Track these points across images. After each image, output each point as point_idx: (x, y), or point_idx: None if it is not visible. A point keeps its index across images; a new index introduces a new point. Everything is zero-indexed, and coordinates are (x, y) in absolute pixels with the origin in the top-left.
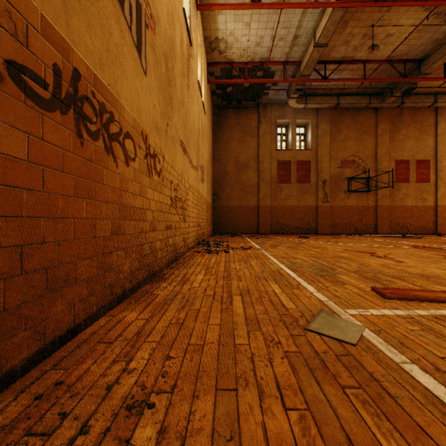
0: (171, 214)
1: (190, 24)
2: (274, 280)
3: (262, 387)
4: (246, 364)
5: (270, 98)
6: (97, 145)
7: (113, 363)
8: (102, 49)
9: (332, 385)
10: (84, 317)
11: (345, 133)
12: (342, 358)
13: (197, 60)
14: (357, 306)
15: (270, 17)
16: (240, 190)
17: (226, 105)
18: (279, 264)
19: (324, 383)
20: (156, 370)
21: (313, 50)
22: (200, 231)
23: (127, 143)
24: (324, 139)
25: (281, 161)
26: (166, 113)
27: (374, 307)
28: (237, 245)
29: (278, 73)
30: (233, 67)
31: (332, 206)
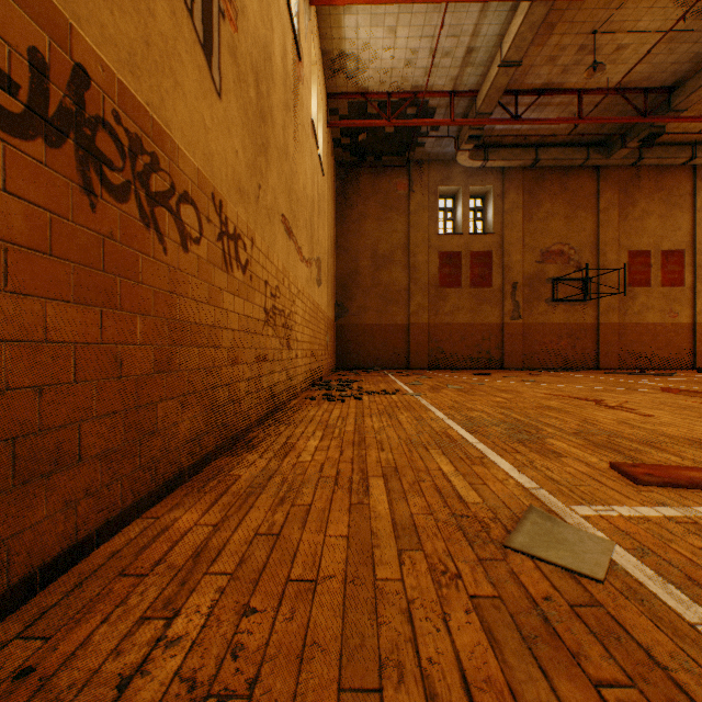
0: (266, 336)
1: (299, 26)
2: (440, 449)
3: (432, 683)
4: (398, 627)
5: (427, 151)
6: (124, 211)
7: (141, 623)
8: (136, 39)
9: (573, 678)
10: (98, 524)
11: (548, 207)
12: (583, 613)
13: (310, 86)
14: (592, 500)
15: (428, 17)
16: (380, 299)
17: (357, 163)
18: (445, 420)
19: (557, 674)
20: (222, 640)
21: (497, 72)
22: (315, 365)
23: (184, 211)
24: (514, 216)
25: (445, 252)
26: (256, 168)
27: (622, 501)
28: (376, 387)
29: (441, 110)
30: (369, 101)
31: (527, 324)
